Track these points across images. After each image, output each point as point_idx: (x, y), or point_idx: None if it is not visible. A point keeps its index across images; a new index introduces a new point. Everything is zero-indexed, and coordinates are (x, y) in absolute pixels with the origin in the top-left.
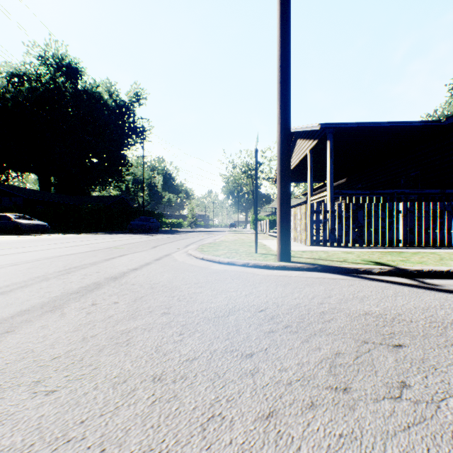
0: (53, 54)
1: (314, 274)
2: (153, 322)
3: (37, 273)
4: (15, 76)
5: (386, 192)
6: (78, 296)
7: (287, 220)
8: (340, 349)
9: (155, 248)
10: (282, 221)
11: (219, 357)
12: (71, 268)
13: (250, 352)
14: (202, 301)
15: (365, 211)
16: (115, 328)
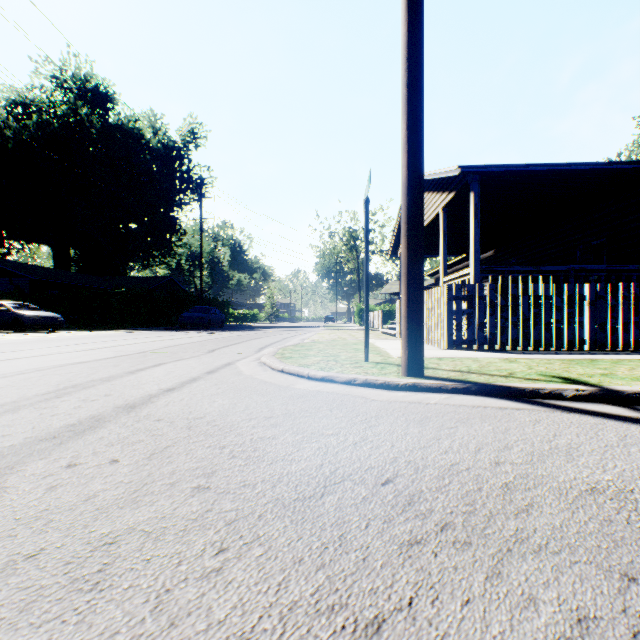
0: (73, 74)
1: (466, 399)
2: (171, 513)
3: (5, 397)
4: (19, 106)
5: (559, 268)
6: (50, 445)
7: (419, 309)
8: (583, 603)
9: (212, 352)
10: (411, 310)
11: (300, 636)
12: (67, 388)
13: (374, 613)
14: (274, 459)
15: (532, 296)
16: (87, 532)
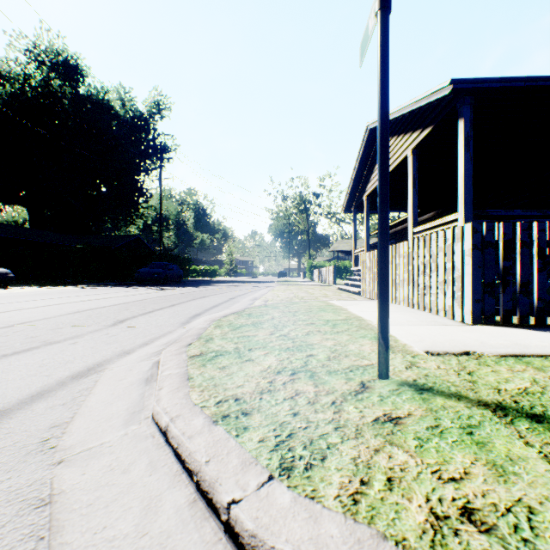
0: (46, 48)
1: None
2: None
3: None
4: None
5: None
6: None
7: None
8: None
9: (117, 324)
10: None
11: None
12: None
13: None
14: None
15: None
16: None
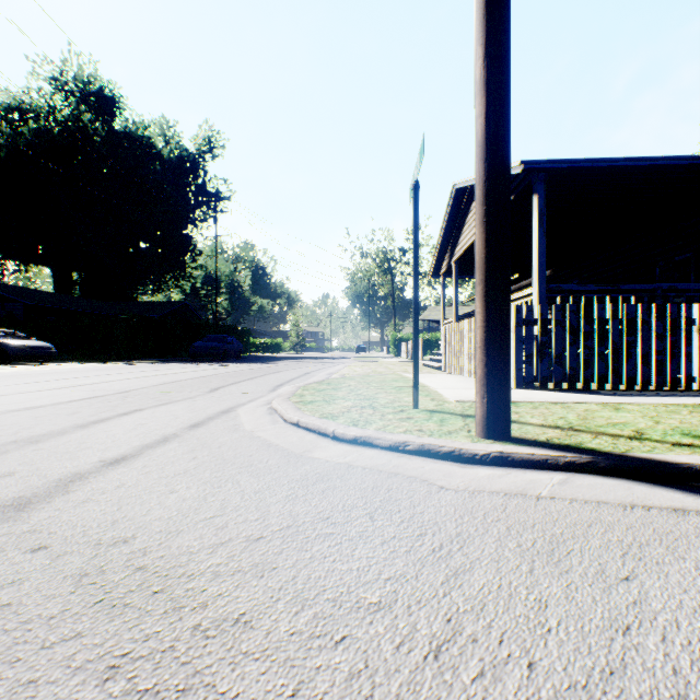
0: (75, 76)
1: (598, 485)
2: None
3: None
4: (15, 111)
5: (643, 287)
6: None
7: (504, 335)
8: None
9: (214, 391)
10: (492, 337)
11: None
12: None
13: None
14: None
15: (624, 320)
16: None
